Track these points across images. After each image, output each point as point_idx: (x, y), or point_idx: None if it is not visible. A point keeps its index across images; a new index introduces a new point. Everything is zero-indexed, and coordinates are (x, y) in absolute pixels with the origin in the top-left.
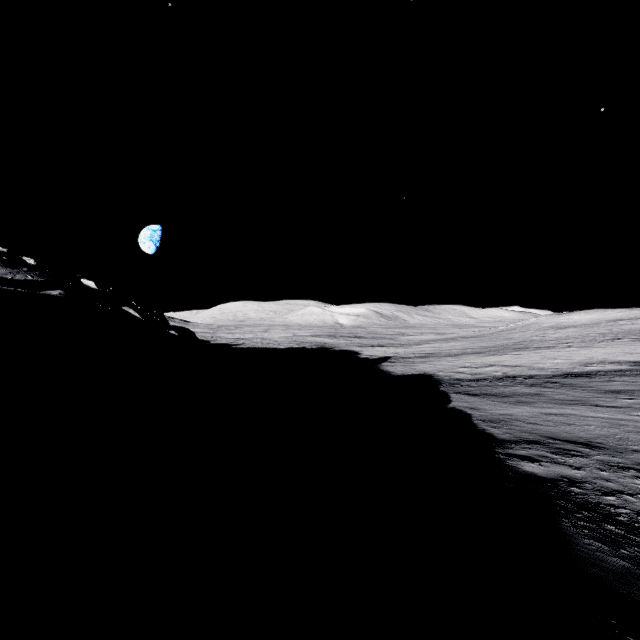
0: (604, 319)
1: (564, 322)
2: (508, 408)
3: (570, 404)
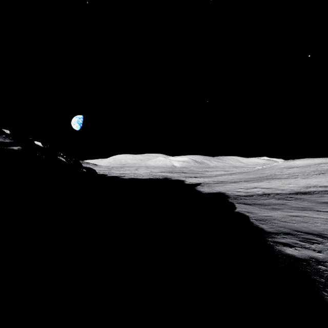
0: (313, 163)
1: (291, 165)
2: (268, 212)
3: (302, 210)
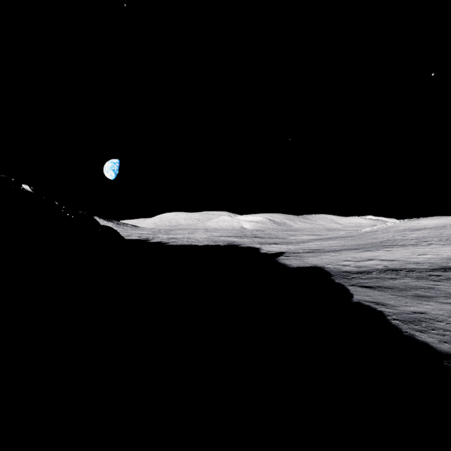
0: (448, 223)
1: (416, 226)
2: (415, 304)
3: None
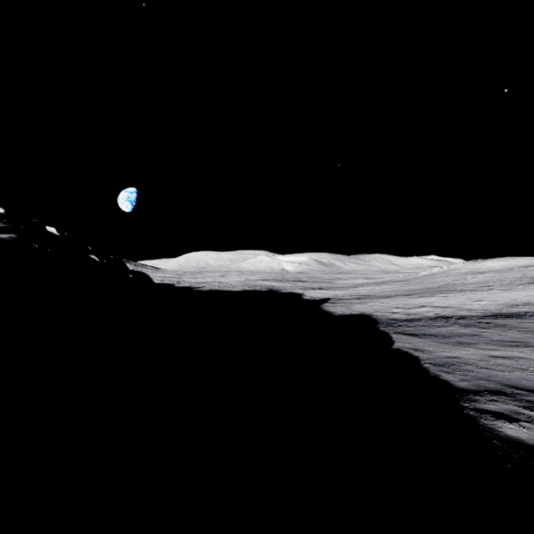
0: (515, 265)
1: (480, 268)
2: (452, 350)
3: (512, 346)
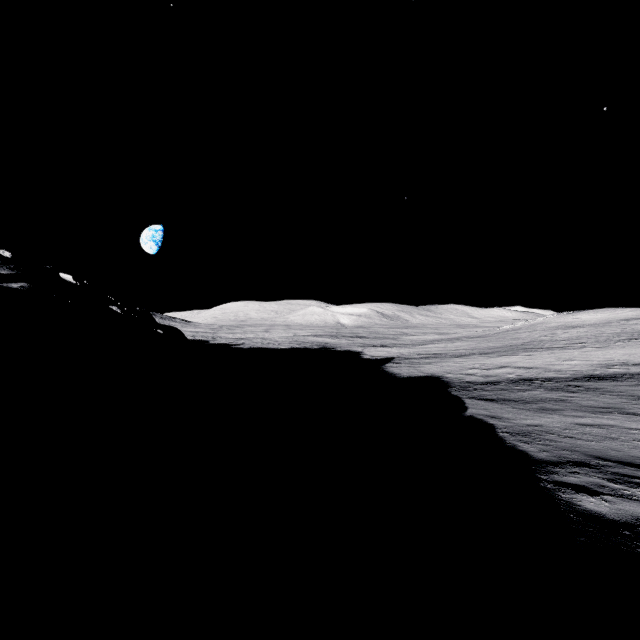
0: (614, 318)
1: (572, 321)
2: (534, 417)
3: (603, 412)
